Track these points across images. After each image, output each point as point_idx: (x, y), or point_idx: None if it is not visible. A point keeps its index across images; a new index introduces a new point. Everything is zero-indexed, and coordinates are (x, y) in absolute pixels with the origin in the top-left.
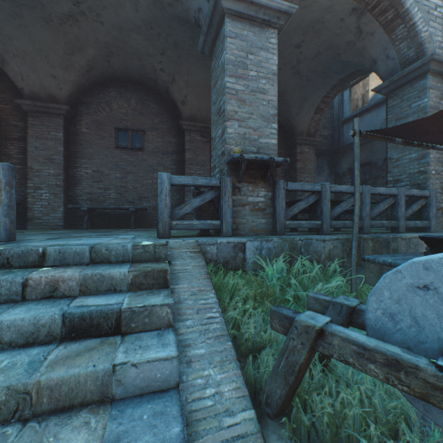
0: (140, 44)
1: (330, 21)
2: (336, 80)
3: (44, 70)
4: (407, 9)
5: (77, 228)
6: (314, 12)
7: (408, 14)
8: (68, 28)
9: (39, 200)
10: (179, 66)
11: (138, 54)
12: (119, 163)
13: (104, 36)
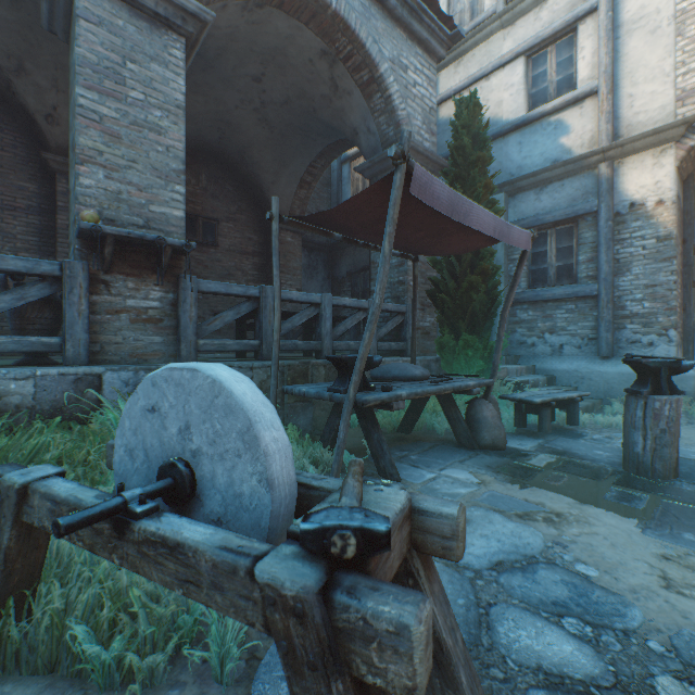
0: None
1: (296, 58)
2: (322, 146)
3: None
4: (382, 75)
5: None
6: (271, 35)
7: (384, 81)
8: None
9: None
10: (33, 45)
11: None
12: None
13: None
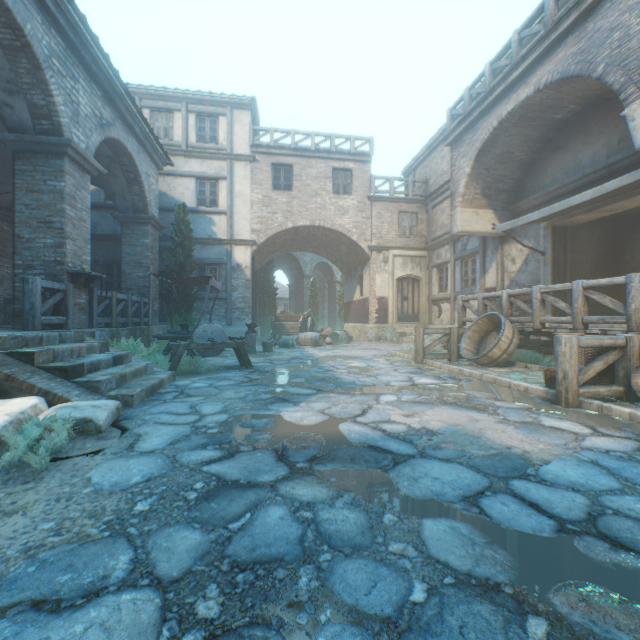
0: None
1: None
2: None
3: None
4: (143, 181)
5: None
6: None
7: (143, 184)
8: None
9: None
10: None
11: None
12: None
13: None
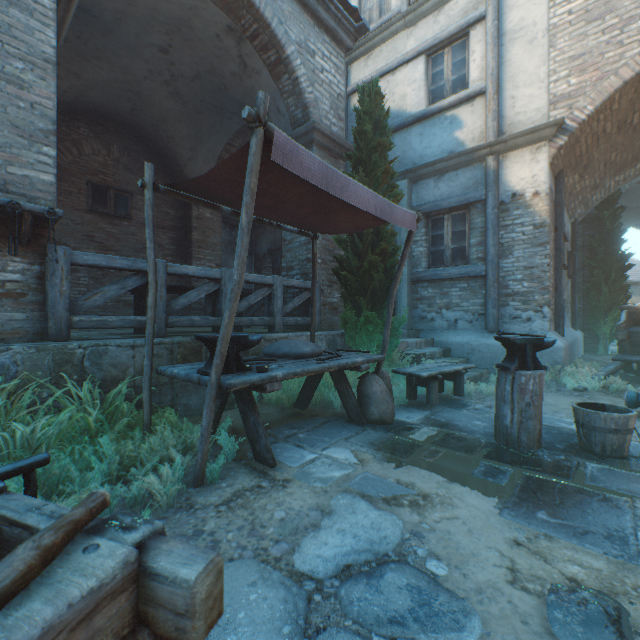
0: None
1: (203, 31)
2: (238, 125)
3: None
4: (288, 56)
5: None
6: (173, 4)
7: (291, 63)
8: None
9: None
10: None
11: None
12: None
13: None
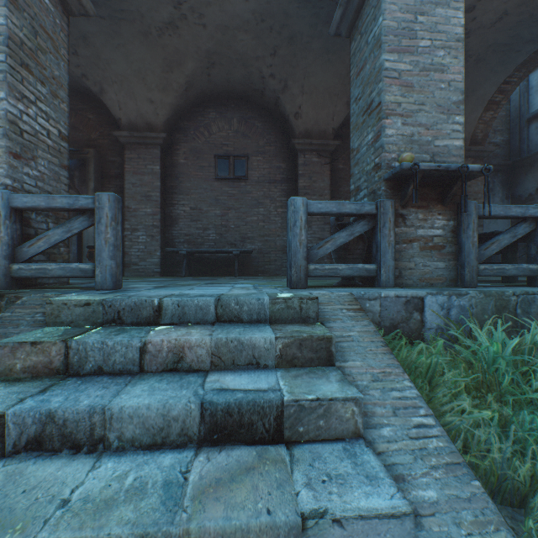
0: (247, 46)
1: None
2: (526, 54)
3: (141, 94)
4: None
5: (173, 275)
6: None
7: None
8: (167, 39)
9: (135, 243)
10: (293, 67)
11: (244, 59)
12: (219, 197)
13: (205, 42)
